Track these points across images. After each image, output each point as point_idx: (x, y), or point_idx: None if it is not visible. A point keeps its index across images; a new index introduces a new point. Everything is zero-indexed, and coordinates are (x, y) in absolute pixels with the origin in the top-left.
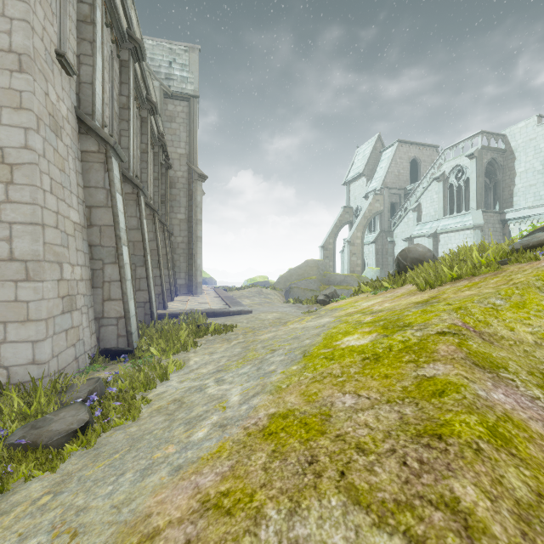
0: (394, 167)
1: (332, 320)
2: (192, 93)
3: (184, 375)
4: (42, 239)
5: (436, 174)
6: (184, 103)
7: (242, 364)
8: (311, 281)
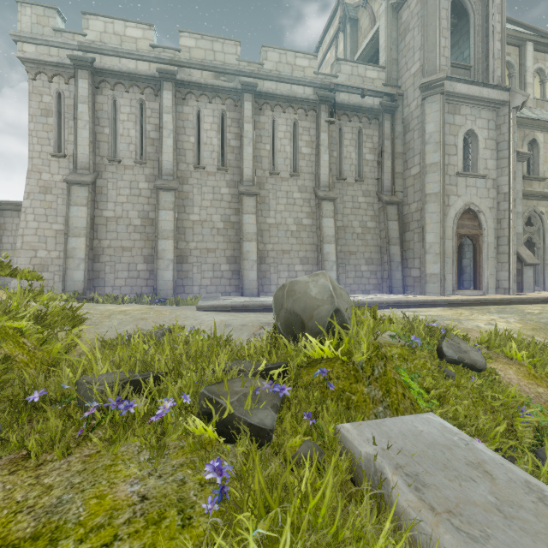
0: None
1: None
2: None
3: None
4: (23, 241)
5: None
6: None
7: None
8: None
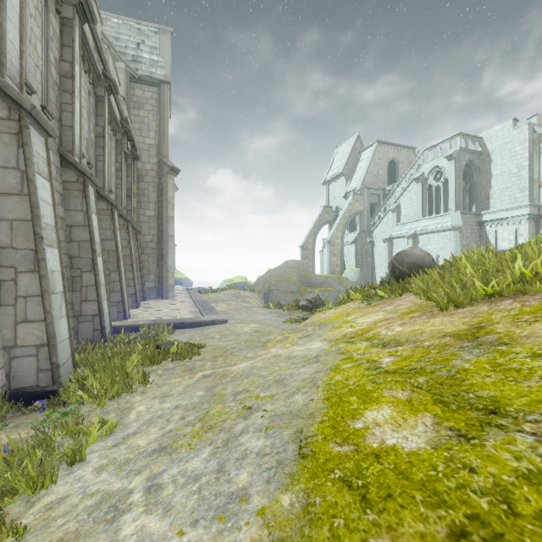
0: (374, 168)
1: (327, 349)
2: (162, 79)
3: (111, 449)
4: None
5: (415, 175)
6: (154, 88)
7: (198, 438)
8: (291, 283)
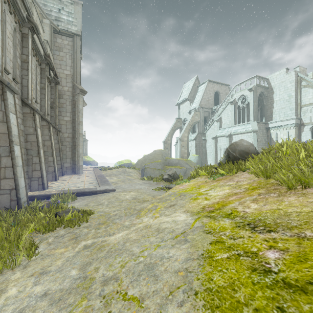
0: (206, 96)
1: (192, 223)
2: (75, 32)
3: None
4: None
5: (230, 100)
6: (70, 38)
7: None
8: (158, 163)
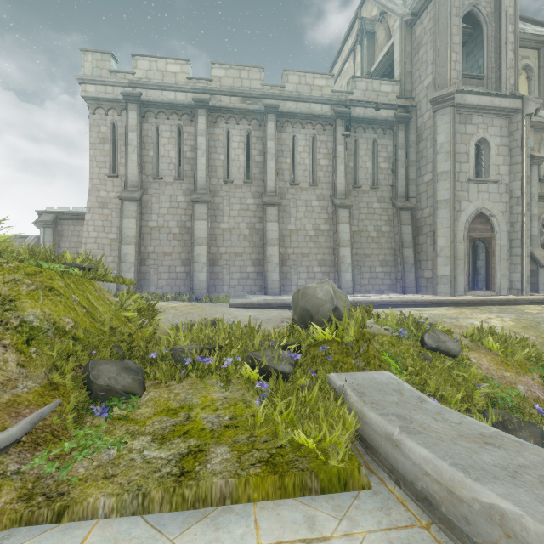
0: None
1: None
2: None
3: None
4: (85, 248)
5: None
6: (431, 4)
7: None
8: None
